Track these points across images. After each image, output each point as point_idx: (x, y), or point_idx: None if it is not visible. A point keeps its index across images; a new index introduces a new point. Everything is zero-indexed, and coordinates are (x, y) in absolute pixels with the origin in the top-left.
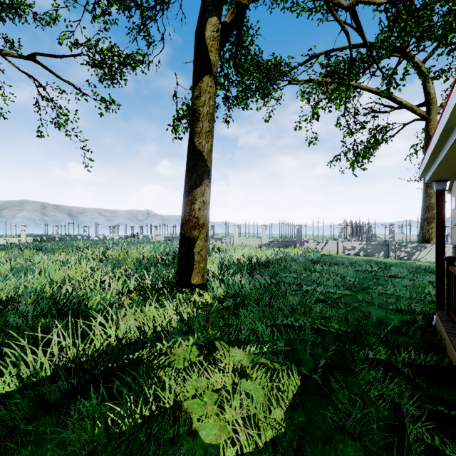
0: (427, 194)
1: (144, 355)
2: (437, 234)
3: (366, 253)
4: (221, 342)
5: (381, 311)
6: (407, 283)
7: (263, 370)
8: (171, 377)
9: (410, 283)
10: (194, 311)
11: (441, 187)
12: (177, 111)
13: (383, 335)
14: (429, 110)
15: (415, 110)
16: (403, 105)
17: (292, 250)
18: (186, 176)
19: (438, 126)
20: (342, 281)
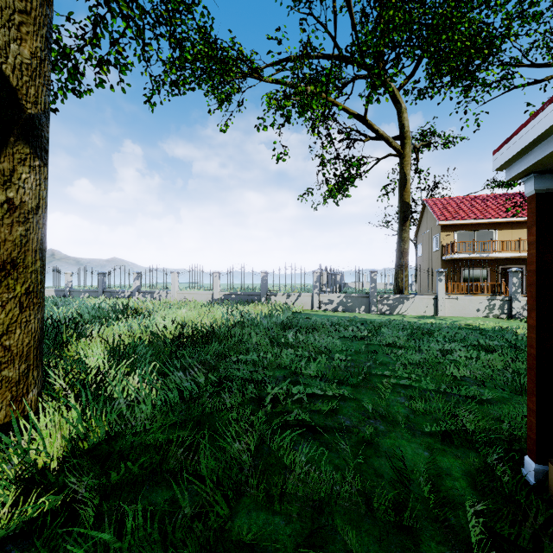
0: (402, 238)
1: None
2: (537, 286)
3: (346, 308)
4: None
5: (418, 446)
6: (416, 358)
7: None
8: None
9: (420, 357)
10: None
11: (546, 186)
12: None
13: None
14: (403, 145)
15: (390, 142)
16: (380, 135)
17: (254, 308)
18: None
19: None
20: (328, 361)
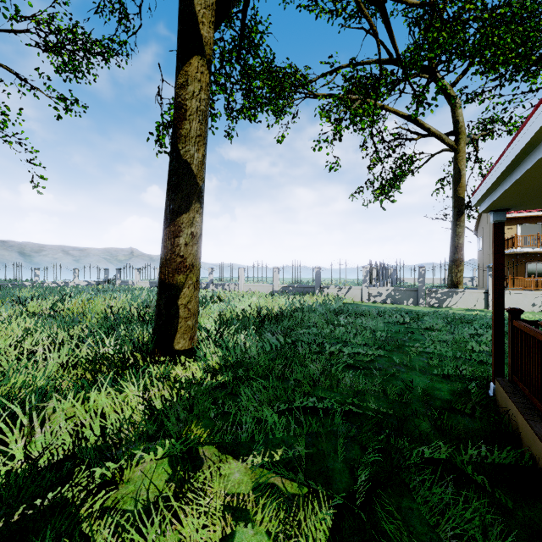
0: (456, 233)
1: (66, 495)
2: (495, 278)
3: (394, 300)
4: (209, 447)
5: (425, 378)
6: (446, 338)
7: (273, 506)
8: (111, 536)
9: (450, 337)
10: (174, 393)
11: (500, 219)
12: (162, 115)
13: (437, 417)
14: (458, 140)
15: (443, 139)
16: (431, 133)
17: (310, 298)
18: (166, 197)
19: (532, 118)
20: (372, 336)
